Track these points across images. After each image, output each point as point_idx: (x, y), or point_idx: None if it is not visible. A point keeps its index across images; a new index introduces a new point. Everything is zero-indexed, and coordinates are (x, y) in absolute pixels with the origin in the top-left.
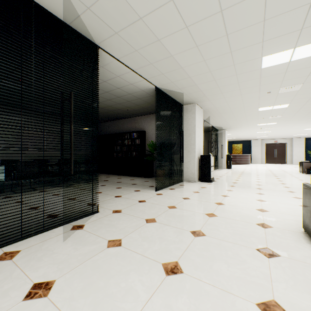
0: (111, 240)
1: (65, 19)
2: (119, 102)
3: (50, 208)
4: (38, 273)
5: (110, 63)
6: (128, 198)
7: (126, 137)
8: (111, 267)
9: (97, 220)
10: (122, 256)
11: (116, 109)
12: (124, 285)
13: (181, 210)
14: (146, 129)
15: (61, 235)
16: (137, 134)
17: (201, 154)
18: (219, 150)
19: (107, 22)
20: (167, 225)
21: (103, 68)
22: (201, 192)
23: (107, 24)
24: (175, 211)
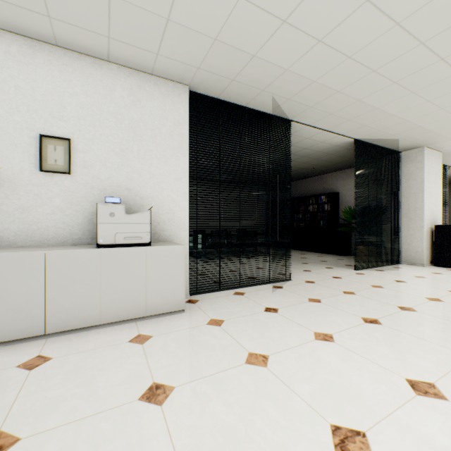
0: (311, 298)
1: (267, 110)
2: (303, 161)
3: (255, 268)
4: (264, 304)
5: (299, 130)
6: (319, 274)
7: (310, 202)
8: (315, 310)
9: (292, 285)
10: (323, 308)
11: (299, 168)
12: (328, 319)
13: (388, 290)
14: (339, 190)
15: (267, 289)
16: (326, 197)
17: (438, 223)
18: None
19: (303, 103)
20: (368, 298)
21: (291, 135)
22: (429, 277)
23: (302, 104)
24: (381, 290)
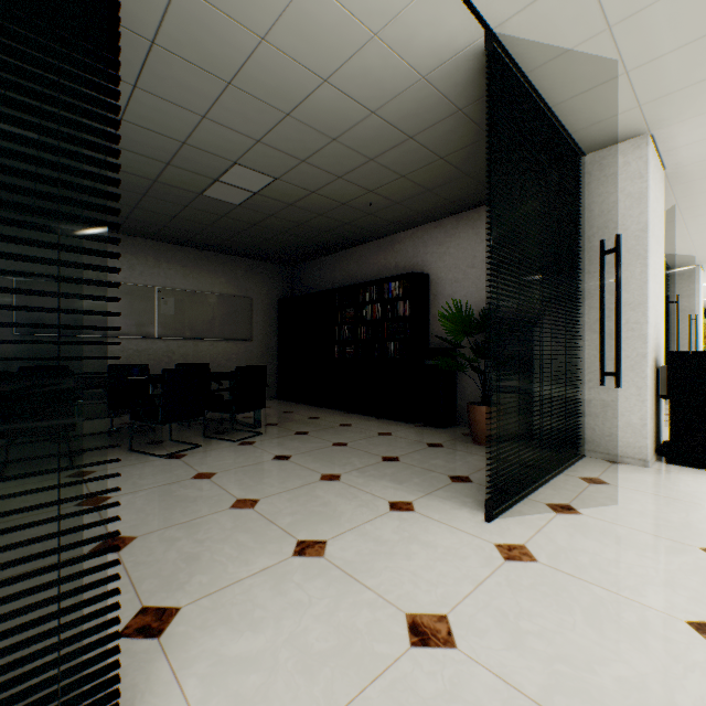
0: None
1: None
2: (338, 168)
3: None
4: None
5: None
6: (353, 581)
7: (368, 296)
8: None
9: None
10: None
11: (335, 203)
12: None
13: None
14: (431, 270)
15: None
16: (401, 285)
17: (660, 347)
18: (673, 335)
19: None
20: None
21: None
22: None
23: None
24: None
